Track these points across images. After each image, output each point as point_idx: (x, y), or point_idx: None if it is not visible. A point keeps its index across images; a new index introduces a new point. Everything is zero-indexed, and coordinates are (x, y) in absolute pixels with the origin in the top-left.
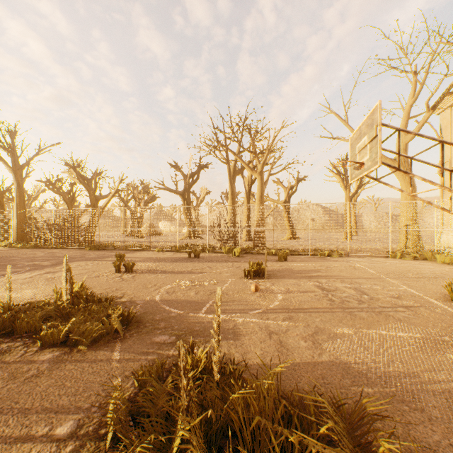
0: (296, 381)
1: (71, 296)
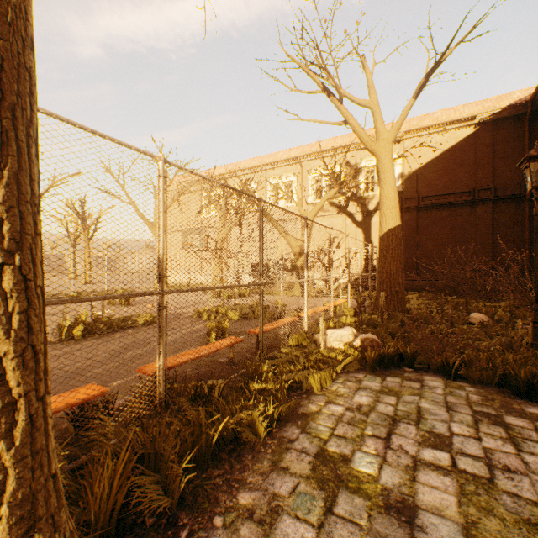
0: None
1: (103, 315)
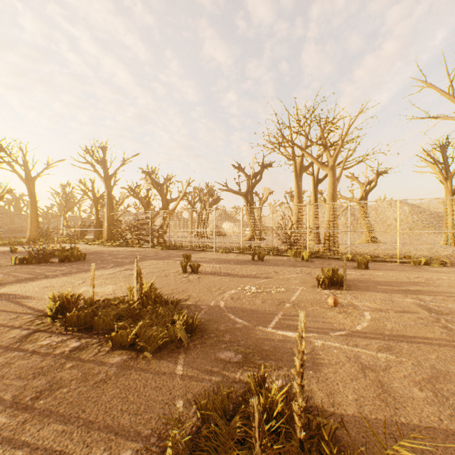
0: None
1: (141, 296)
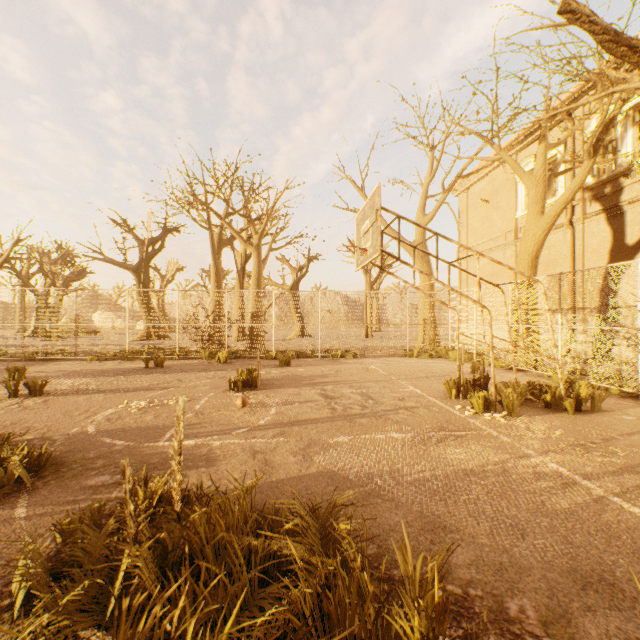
0: (277, 498)
1: None
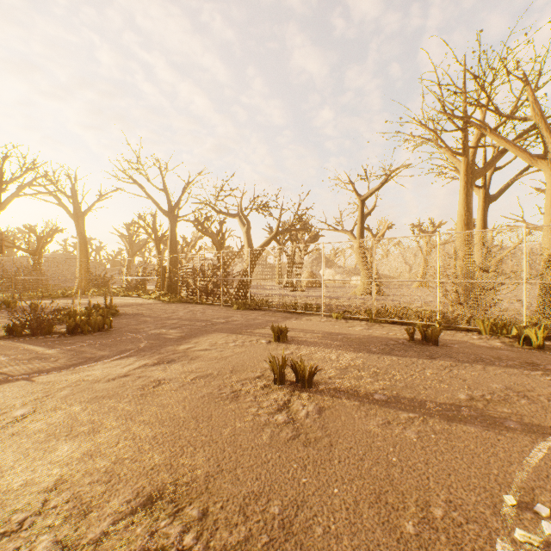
0: None
1: None
